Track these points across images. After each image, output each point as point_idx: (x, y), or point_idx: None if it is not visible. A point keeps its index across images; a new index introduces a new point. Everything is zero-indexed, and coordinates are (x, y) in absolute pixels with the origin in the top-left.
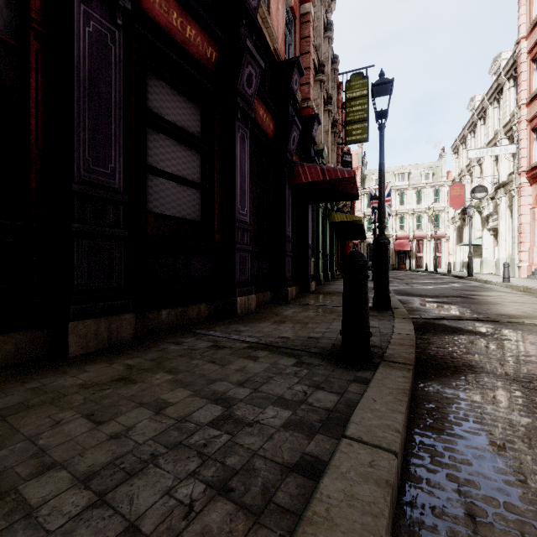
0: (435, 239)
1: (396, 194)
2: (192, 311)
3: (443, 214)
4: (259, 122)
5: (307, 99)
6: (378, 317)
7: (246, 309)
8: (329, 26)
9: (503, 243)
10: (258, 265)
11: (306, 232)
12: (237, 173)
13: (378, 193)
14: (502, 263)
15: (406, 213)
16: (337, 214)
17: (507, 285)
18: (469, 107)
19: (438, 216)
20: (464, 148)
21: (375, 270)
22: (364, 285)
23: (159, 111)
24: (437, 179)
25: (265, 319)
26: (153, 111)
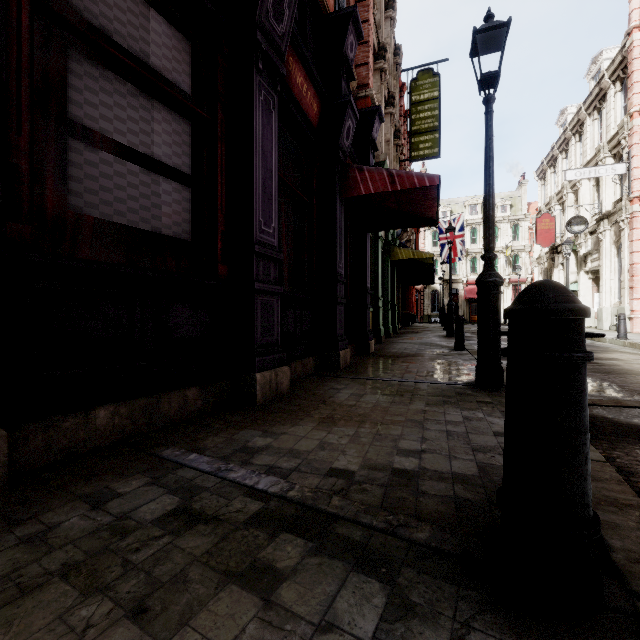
0: (518, 284)
1: (467, 230)
2: (169, 404)
3: (523, 254)
4: (296, 96)
5: (365, 86)
6: (498, 407)
7: (272, 391)
8: (391, 3)
9: (606, 289)
10: (294, 317)
11: (364, 271)
12: (256, 162)
13: (484, 204)
14: (605, 314)
15: (479, 253)
16: (401, 250)
17: (626, 343)
18: (559, 122)
19: (517, 257)
20: (553, 172)
21: (479, 326)
22: (582, 381)
23: (97, 21)
24: (516, 212)
25: (304, 413)
26: (83, 17)
